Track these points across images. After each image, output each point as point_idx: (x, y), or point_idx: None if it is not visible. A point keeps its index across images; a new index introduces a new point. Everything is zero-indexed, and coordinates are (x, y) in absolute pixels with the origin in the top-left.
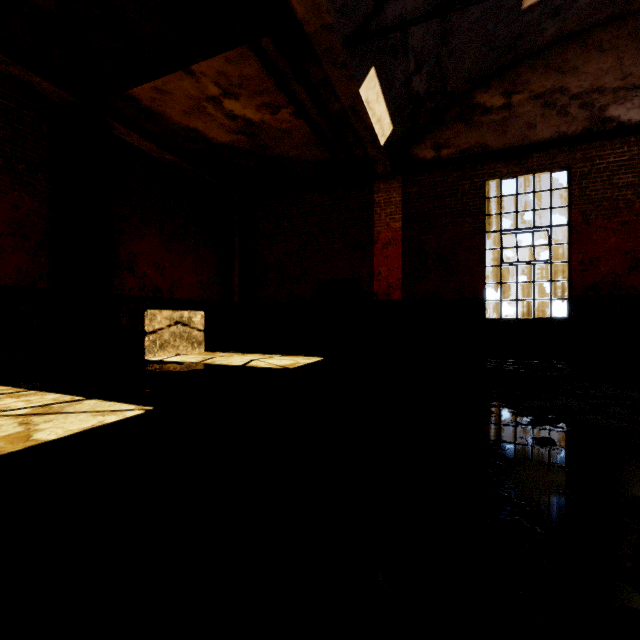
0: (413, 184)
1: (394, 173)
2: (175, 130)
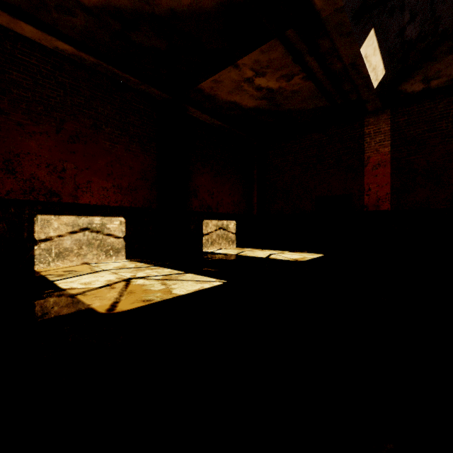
0: (401, 114)
1: (383, 108)
2: (221, 104)
